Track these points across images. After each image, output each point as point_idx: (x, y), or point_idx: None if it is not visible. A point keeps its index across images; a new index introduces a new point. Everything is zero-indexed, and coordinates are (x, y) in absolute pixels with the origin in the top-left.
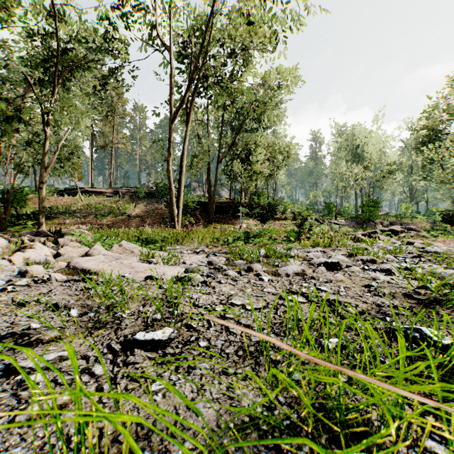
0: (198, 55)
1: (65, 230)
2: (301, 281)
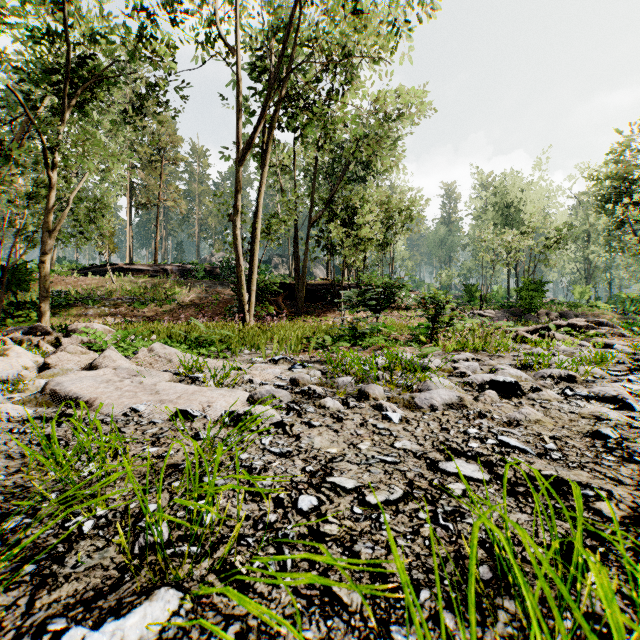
0: (279, 61)
1: (74, 326)
2: (462, 421)
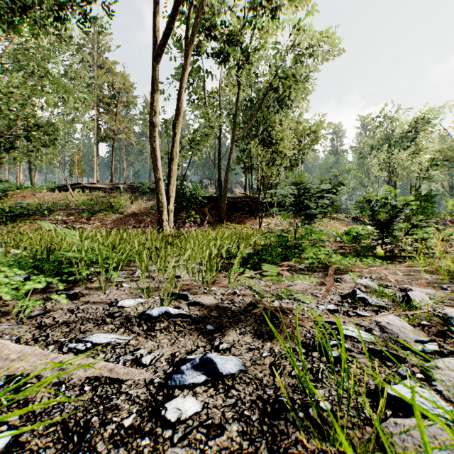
0: None
1: None
2: None
